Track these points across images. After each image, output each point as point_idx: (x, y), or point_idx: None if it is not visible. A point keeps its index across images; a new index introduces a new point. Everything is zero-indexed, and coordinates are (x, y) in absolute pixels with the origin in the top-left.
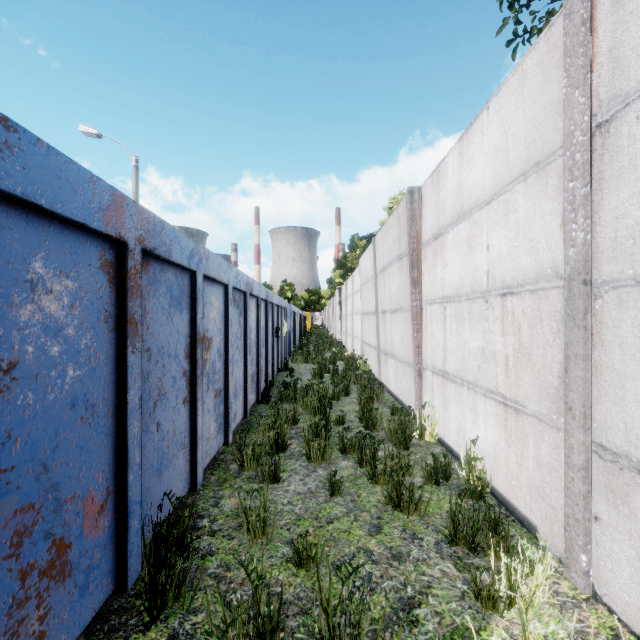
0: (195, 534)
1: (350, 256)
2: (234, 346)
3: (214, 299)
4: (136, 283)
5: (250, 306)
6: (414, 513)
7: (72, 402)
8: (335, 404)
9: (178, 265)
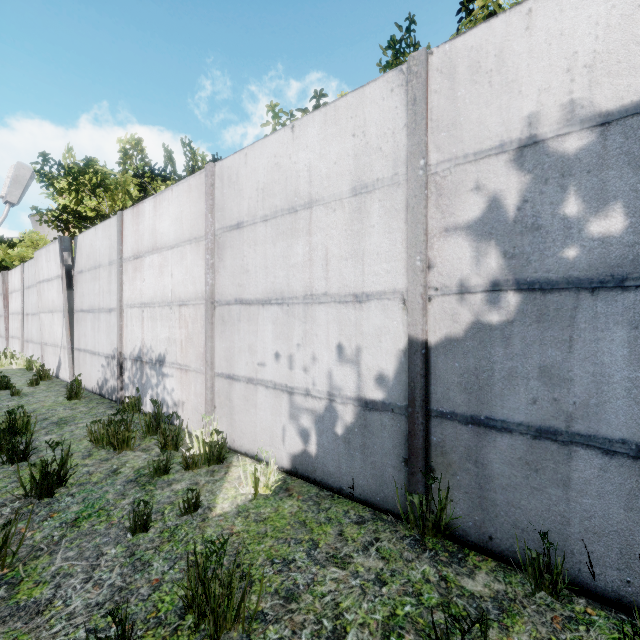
0: None
1: None
2: None
3: None
4: None
5: None
6: None
7: None
8: None
9: None
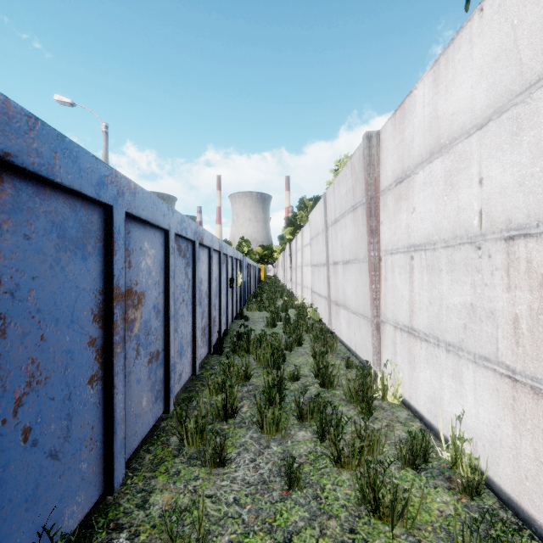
0: None
1: (300, 214)
2: (179, 299)
3: (148, 246)
4: None
5: (200, 256)
6: (397, 521)
7: None
8: (288, 355)
9: (74, 192)
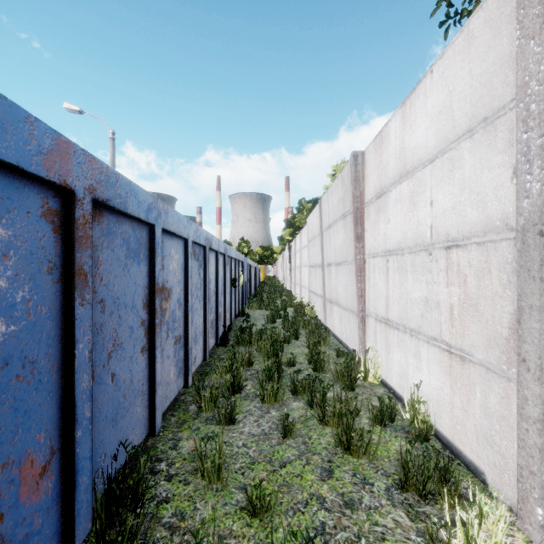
0: (152, 479)
1: (298, 216)
2: (194, 296)
3: (174, 252)
4: (85, 233)
5: (209, 259)
6: (363, 456)
7: (4, 360)
8: (286, 347)
9: (135, 218)
